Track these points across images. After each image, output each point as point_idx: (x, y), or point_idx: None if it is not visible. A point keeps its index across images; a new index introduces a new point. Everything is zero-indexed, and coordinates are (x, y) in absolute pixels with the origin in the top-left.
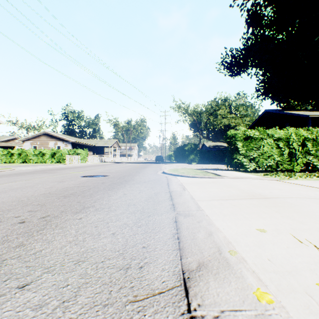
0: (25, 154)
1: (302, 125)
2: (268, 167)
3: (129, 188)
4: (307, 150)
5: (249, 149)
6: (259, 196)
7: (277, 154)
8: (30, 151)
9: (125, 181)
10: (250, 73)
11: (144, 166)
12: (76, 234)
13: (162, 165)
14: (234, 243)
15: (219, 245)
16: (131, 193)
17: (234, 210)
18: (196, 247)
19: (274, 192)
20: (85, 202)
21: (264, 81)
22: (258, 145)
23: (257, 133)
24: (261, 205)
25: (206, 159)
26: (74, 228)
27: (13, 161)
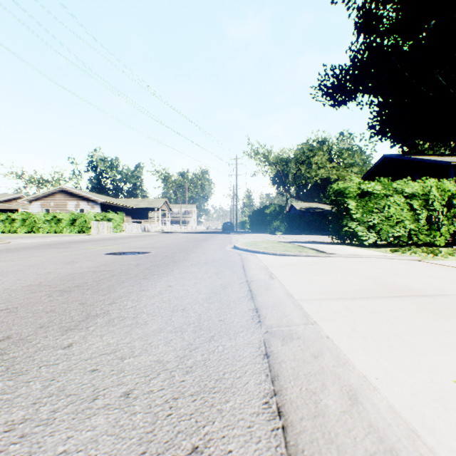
0: (32, 220)
1: (439, 177)
2: (396, 239)
3: (178, 274)
4: (455, 213)
5: (366, 211)
6: (410, 292)
7: (409, 219)
8: (40, 215)
9: (174, 261)
10: (360, 101)
11: (206, 238)
12: (40, 395)
13: (232, 236)
14: (427, 438)
15: (392, 446)
16: (180, 285)
17: (377, 324)
18: (331, 451)
19: (431, 282)
20: (94, 303)
21: (380, 114)
22: (380, 205)
23: (378, 187)
24: (425, 311)
25: (295, 228)
26: (44, 374)
27: (15, 231)
